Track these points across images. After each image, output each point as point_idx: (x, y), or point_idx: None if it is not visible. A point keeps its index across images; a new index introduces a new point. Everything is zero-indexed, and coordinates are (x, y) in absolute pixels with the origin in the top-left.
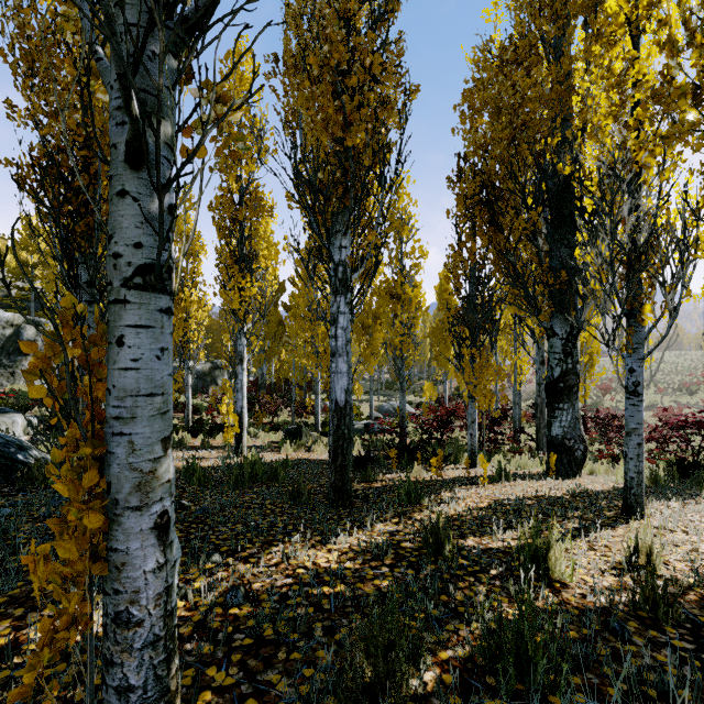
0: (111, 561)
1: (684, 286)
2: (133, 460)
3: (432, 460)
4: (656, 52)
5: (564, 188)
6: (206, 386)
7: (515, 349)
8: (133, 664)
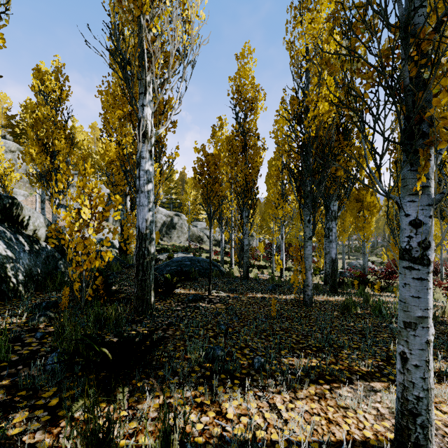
0: (306, 277)
1: None
2: (309, 264)
3: (375, 286)
4: None
5: None
6: None
7: None
8: (309, 292)
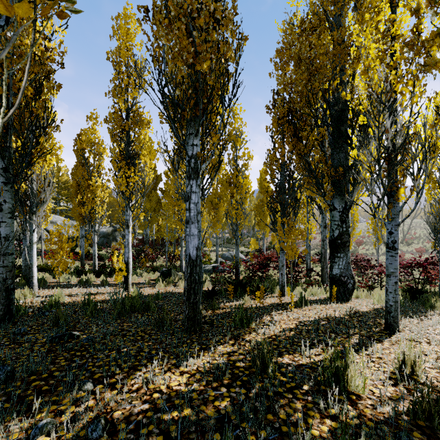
0: None
1: (427, 175)
2: None
3: (257, 293)
4: (405, 19)
5: (341, 113)
6: (109, 242)
7: (307, 218)
8: None
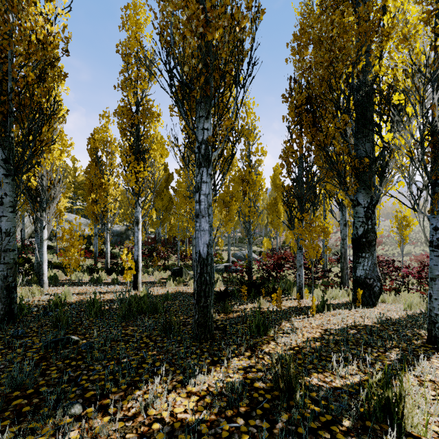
0: None
1: None
2: None
3: (273, 295)
4: None
5: (367, 98)
6: (122, 241)
7: (324, 216)
8: None
